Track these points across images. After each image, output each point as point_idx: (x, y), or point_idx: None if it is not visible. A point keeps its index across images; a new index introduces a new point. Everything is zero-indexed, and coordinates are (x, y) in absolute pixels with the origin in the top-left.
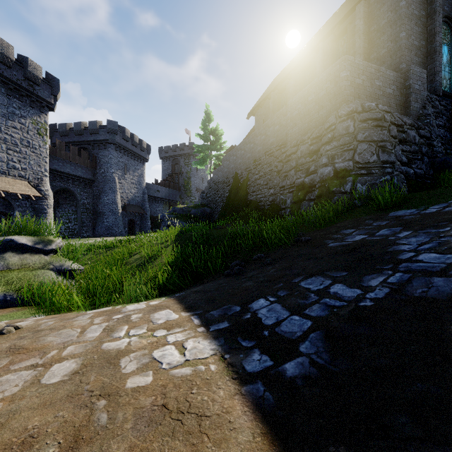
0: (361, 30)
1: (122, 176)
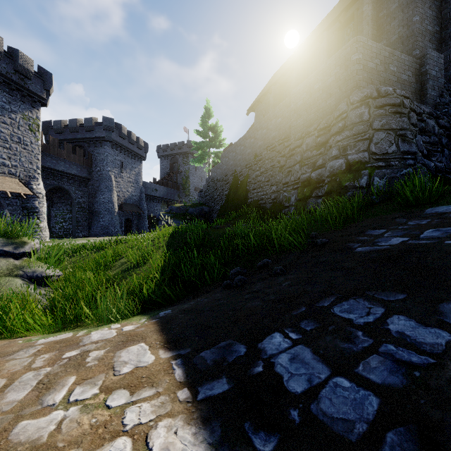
0: (370, 15)
1: (119, 174)
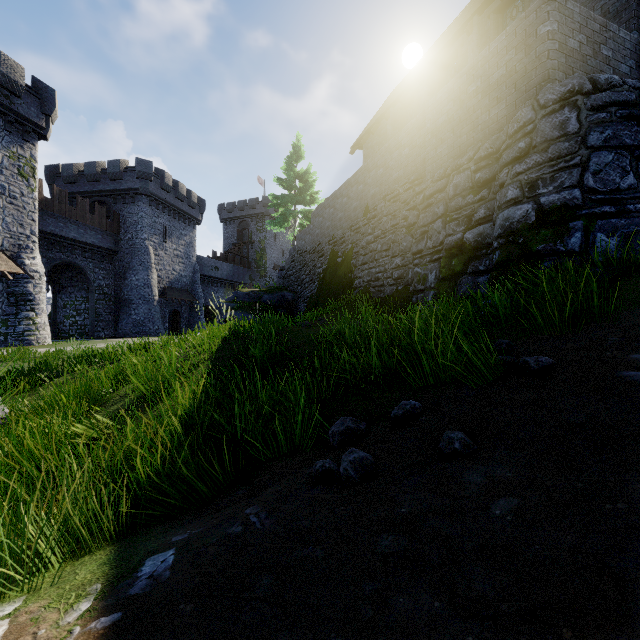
0: None
1: (160, 244)
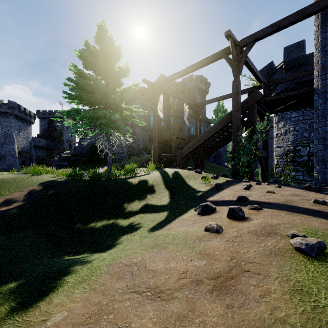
0: None
1: (18, 134)
